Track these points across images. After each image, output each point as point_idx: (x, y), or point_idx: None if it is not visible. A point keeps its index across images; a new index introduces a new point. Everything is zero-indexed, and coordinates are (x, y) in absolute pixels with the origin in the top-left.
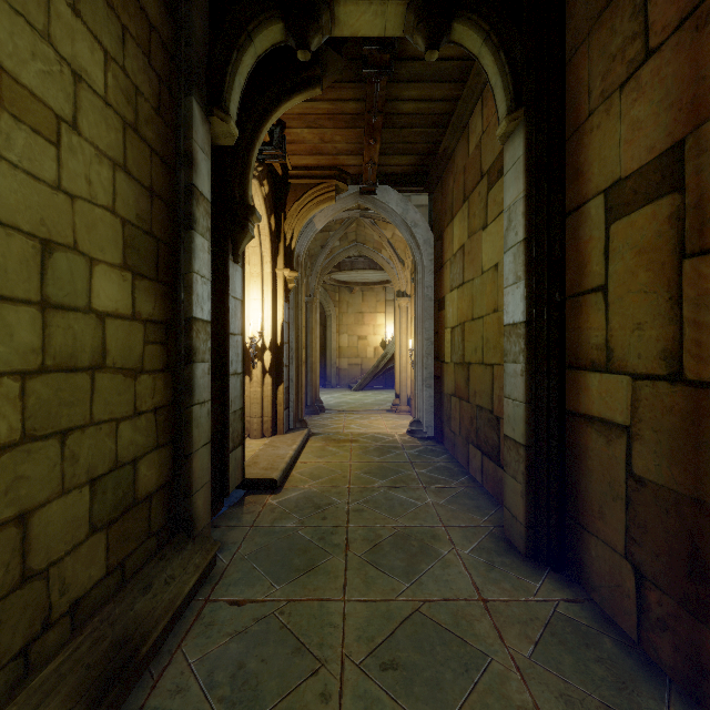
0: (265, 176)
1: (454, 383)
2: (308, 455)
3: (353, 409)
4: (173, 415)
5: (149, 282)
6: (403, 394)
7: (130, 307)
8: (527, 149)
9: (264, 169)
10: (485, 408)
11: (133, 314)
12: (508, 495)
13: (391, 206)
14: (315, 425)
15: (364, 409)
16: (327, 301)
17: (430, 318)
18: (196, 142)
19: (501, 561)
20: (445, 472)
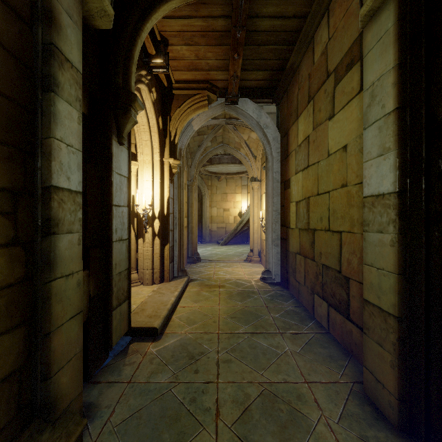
0: (153, 85)
1: (299, 244)
2: (187, 299)
3: (220, 259)
4: (26, 293)
5: None
6: (255, 249)
7: None
8: (399, 17)
9: (153, 80)
10: (331, 268)
11: None
12: (371, 358)
13: (248, 113)
14: (193, 272)
15: (228, 259)
16: (203, 185)
17: (278, 195)
18: (59, 2)
19: (375, 437)
20: (295, 316)
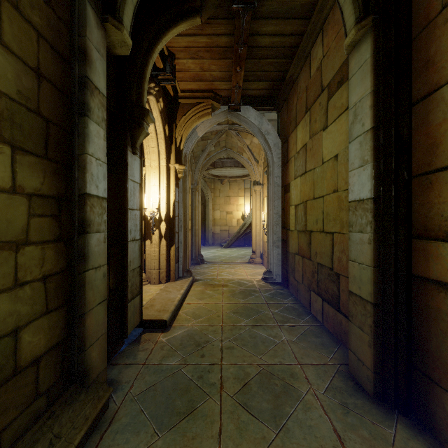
0: (161, 95)
1: (297, 245)
2: (192, 297)
3: (223, 261)
4: (67, 280)
5: (35, 158)
6: (257, 251)
7: (8, 181)
8: (375, 50)
9: (160, 90)
10: (325, 266)
11: (13, 187)
12: (354, 341)
13: (250, 120)
14: (197, 273)
15: (231, 261)
16: (206, 188)
17: (278, 199)
18: (91, 41)
19: (354, 403)
20: (293, 311)
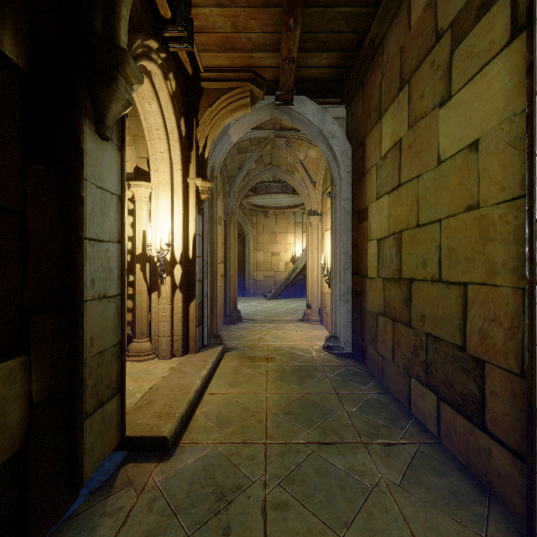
0: (170, 68)
1: (383, 301)
2: (220, 381)
3: (268, 319)
4: None
5: None
6: (314, 305)
7: None
8: None
9: (171, 63)
10: (445, 341)
11: None
12: None
13: (307, 117)
14: (232, 336)
15: (278, 319)
16: (246, 223)
17: (348, 232)
18: None
19: None
20: (381, 411)
